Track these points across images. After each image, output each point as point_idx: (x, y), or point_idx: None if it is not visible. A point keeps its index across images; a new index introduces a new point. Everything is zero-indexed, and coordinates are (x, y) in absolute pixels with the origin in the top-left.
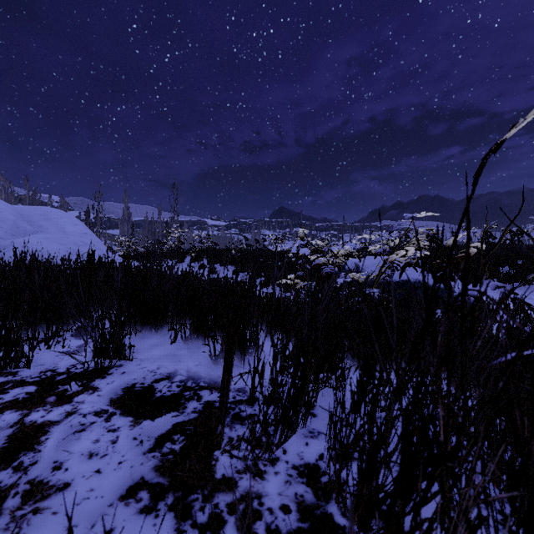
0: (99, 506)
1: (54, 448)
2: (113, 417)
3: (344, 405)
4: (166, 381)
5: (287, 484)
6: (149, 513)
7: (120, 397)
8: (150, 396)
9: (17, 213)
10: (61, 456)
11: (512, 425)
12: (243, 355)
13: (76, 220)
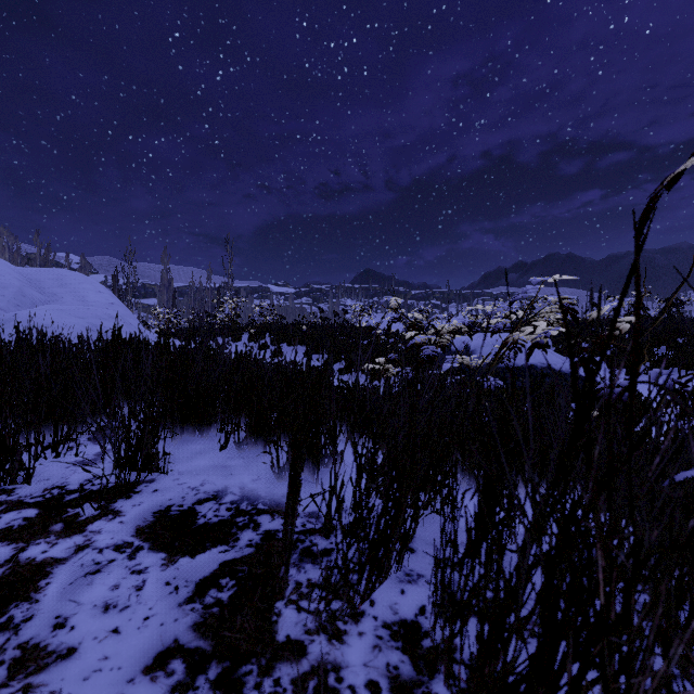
0: (115, 682)
1: (57, 597)
2: (139, 553)
3: (456, 547)
4: (212, 503)
5: (375, 650)
6: (184, 693)
7: (150, 525)
8: (190, 524)
9: (23, 277)
10: (66, 609)
11: (691, 572)
12: (316, 467)
13: (100, 286)
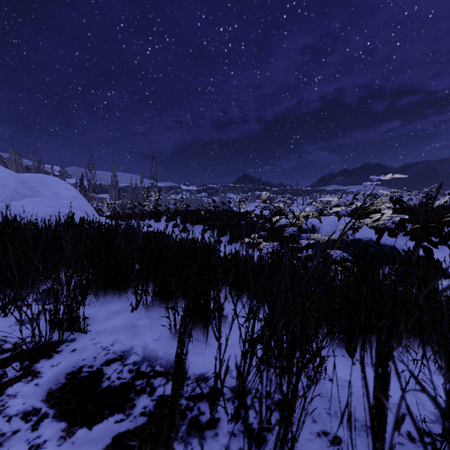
0: None
1: None
2: (42, 422)
3: None
4: (118, 363)
5: None
6: None
7: (60, 388)
8: (95, 387)
9: (18, 180)
10: None
11: None
12: (205, 330)
13: (69, 186)
